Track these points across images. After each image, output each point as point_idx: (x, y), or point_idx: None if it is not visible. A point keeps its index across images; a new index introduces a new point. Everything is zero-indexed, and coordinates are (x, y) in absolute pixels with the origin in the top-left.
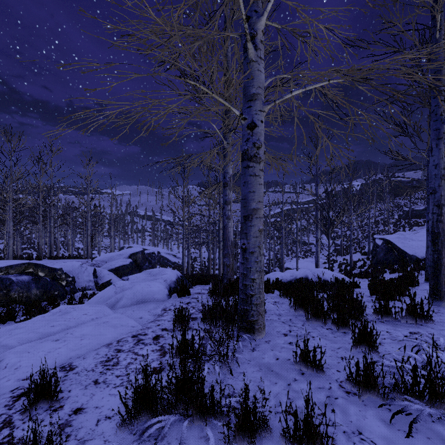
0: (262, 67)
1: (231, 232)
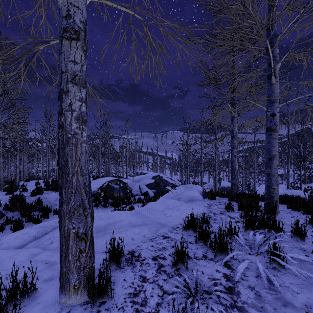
0: (278, 86)
1: (237, 165)
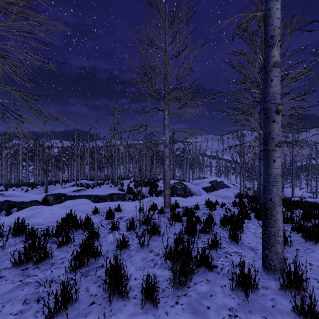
0: None
1: None
